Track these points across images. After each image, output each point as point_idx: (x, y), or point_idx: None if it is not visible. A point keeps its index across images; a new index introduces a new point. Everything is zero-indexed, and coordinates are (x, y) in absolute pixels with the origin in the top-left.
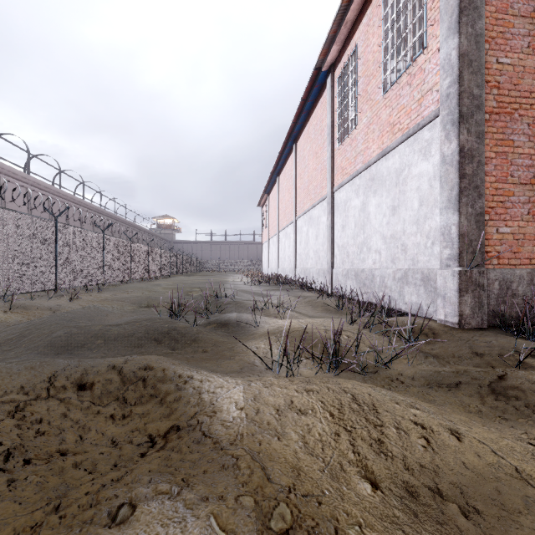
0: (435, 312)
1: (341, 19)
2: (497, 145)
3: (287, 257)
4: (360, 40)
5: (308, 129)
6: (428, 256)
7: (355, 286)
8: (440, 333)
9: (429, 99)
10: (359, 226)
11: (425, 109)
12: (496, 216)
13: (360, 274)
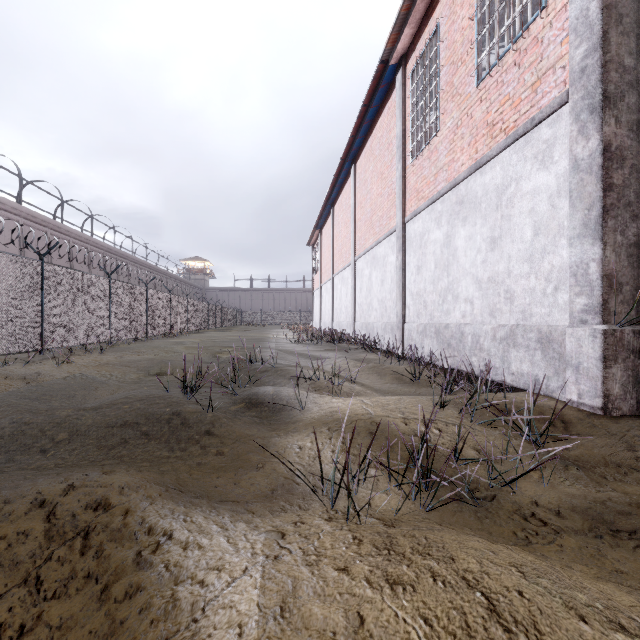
0: (560, 388)
1: None
2: None
3: (344, 307)
4: (443, 16)
5: (371, 145)
6: (548, 307)
7: (436, 347)
8: (574, 421)
9: (549, 80)
10: (442, 267)
11: (542, 96)
12: None
13: (443, 331)
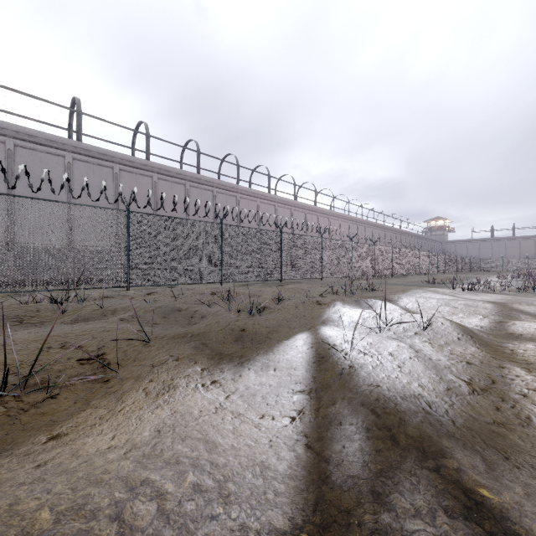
0: None
1: None
2: None
3: None
4: None
5: None
6: None
7: None
8: None
9: None
10: None
11: None
12: None
13: None
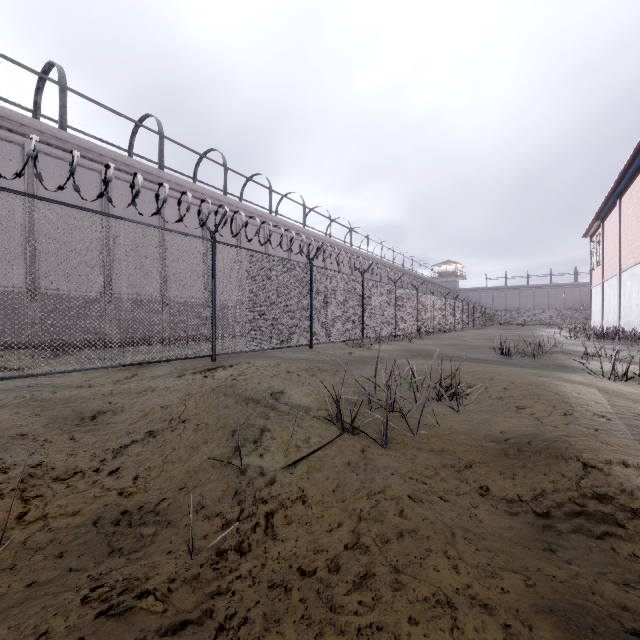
0: None
1: None
2: None
3: (635, 305)
4: None
5: None
6: None
7: None
8: None
9: None
10: None
11: None
12: None
13: None
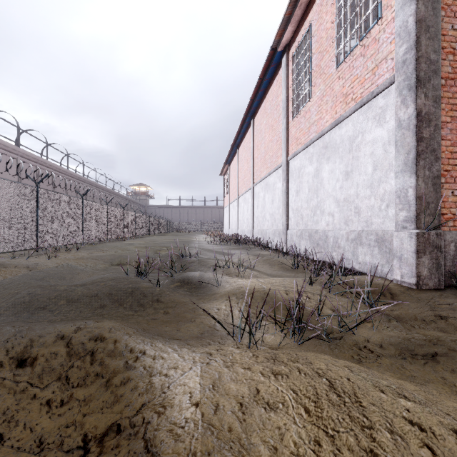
0: (390, 272)
1: (296, 1)
2: (453, 109)
3: (246, 219)
4: (314, 20)
5: (265, 105)
6: (382, 218)
7: (309, 246)
8: (398, 293)
9: (383, 67)
10: (313, 191)
11: (379, 77)
12: (452, 179)
13: (314, 235)
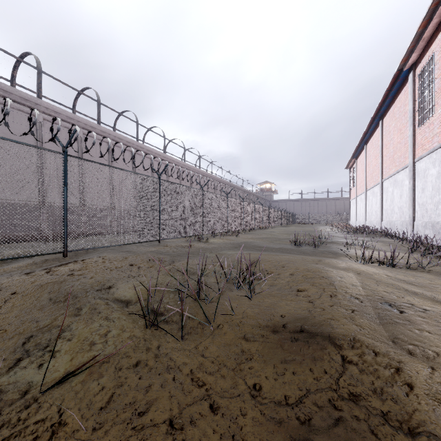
0: None
1: (418, 38)
2: None
3: (374, 211)
4: (436, 50)
5: (393, 110)
6: None
7: (432, 234)
8: None
9: None
10: (435, 190)
11: None
12: None
13: (435, 225)
